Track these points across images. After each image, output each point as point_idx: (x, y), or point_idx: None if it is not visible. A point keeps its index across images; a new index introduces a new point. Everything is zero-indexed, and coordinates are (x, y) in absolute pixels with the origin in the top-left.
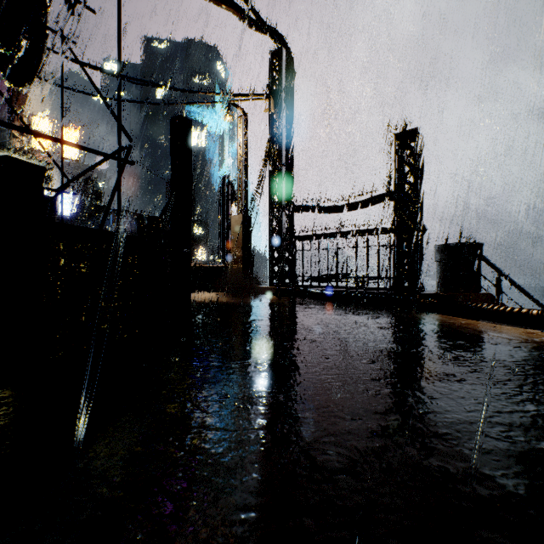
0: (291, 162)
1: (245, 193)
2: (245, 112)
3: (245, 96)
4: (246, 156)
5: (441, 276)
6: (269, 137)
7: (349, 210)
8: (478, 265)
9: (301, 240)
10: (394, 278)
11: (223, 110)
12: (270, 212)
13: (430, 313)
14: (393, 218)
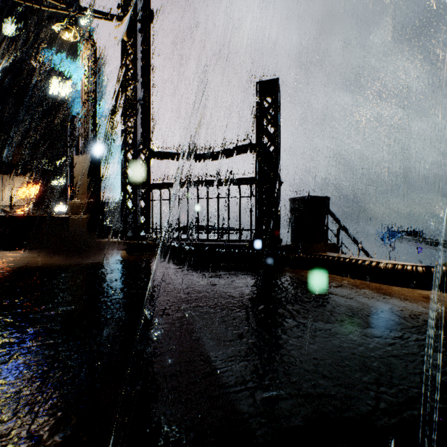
0: (149, 103)
1: (92, 131)
2: (92, 37)
3: (87, 8)
4: (94, 89)
5: (296, 228)
6: (122, 68)
7: (210, 159)
8: (326, 217)
9: (159, 189)
10: (256, 230)
11: (59, 22)
12: (123, 154)
13: (300, 269)
14: (255, 168)
